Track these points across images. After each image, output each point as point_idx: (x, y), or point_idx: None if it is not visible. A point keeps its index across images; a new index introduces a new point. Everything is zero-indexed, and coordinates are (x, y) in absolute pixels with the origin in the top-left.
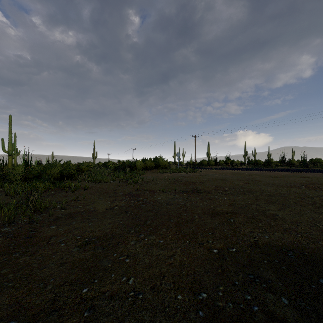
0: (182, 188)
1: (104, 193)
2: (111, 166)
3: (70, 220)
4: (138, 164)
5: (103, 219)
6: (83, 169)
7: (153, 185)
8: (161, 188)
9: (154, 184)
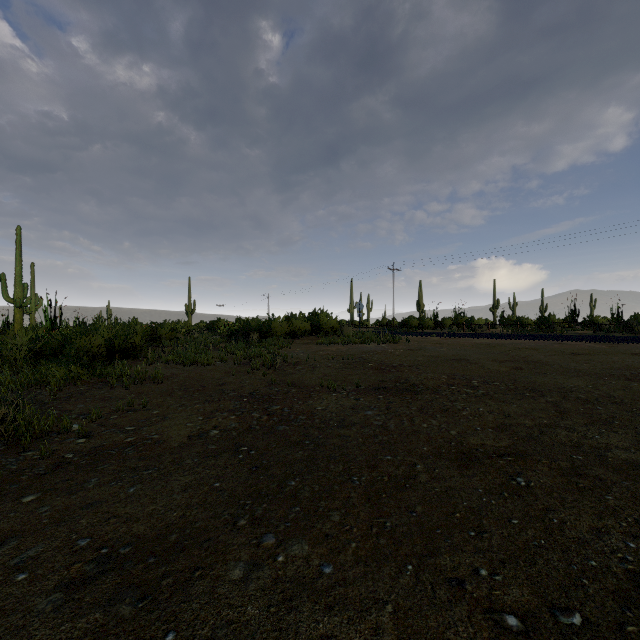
0: (373, 380)
1: (195, 390)
2: (223, 329)
3: (89, 472)
4: (276, 326)
5: (173, 471)
6: (164, 335)
7: (306, 372)
8: (325, 380)
9: (309, 370)
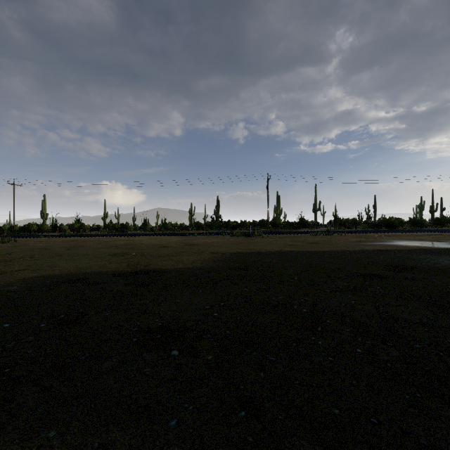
0: None
1: None
2: None
3: None
4: None
5: None
6: None
7: None
8: None
9: None
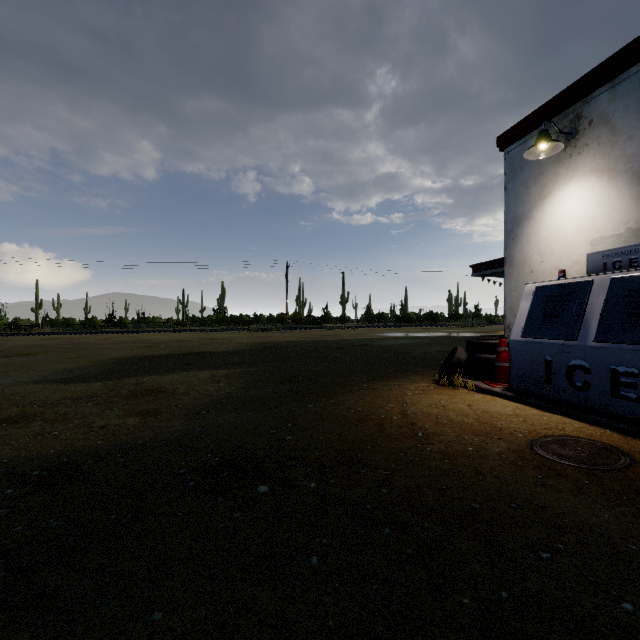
0: None
1: None
2: None
3: None
4: None
5: None
6: None
7: None
8: None
9: None
